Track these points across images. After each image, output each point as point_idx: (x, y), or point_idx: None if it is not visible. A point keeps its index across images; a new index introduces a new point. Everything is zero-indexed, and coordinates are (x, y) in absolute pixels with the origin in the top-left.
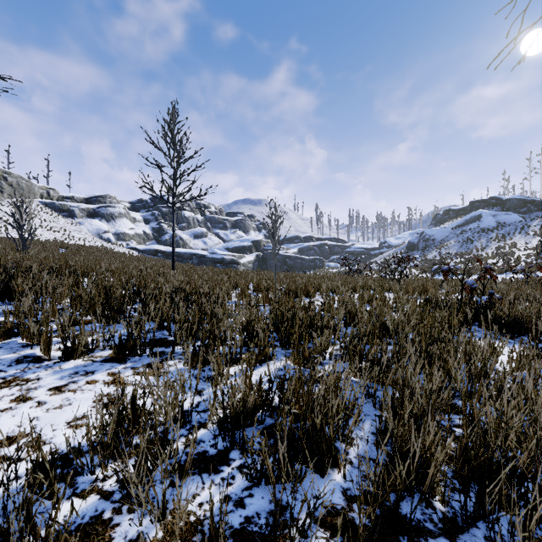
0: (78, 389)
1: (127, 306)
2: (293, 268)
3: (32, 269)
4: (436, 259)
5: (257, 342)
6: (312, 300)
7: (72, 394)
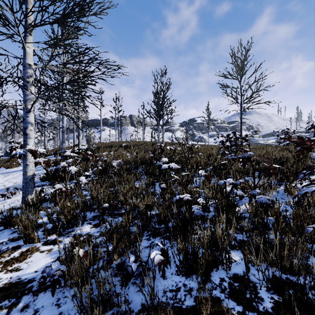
0: None
1: None
2: None
3: None
4: None
5: None
6: None
7: None
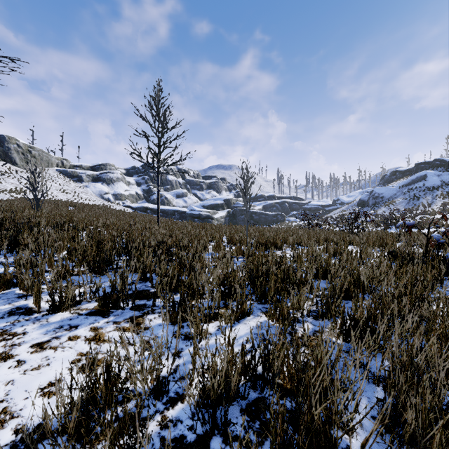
0: (59, 346)
1: (116, 258)
2: (258, 222)
3: (41, 224)
4: (385, 214)
5: (233, 296)
6: (280, 252)
7: (52, 352)
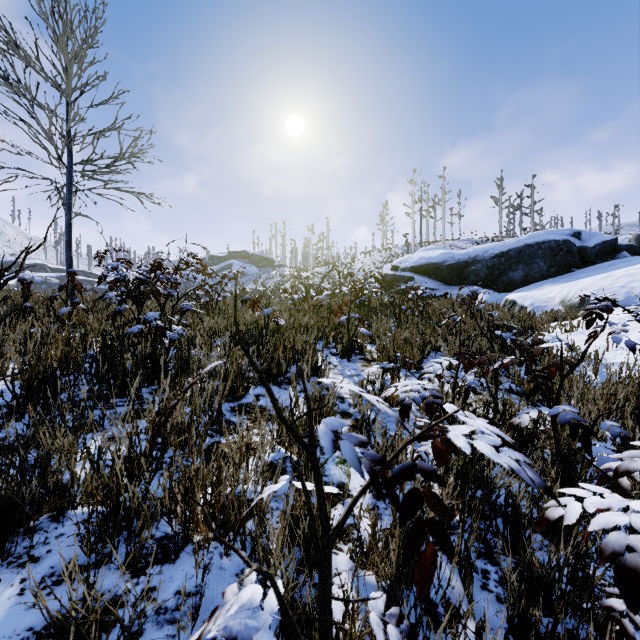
0: None
1: None
2: None
3: None
4: None
5: None
6: None
7: None
